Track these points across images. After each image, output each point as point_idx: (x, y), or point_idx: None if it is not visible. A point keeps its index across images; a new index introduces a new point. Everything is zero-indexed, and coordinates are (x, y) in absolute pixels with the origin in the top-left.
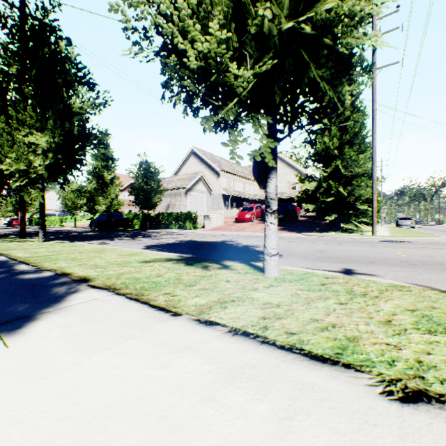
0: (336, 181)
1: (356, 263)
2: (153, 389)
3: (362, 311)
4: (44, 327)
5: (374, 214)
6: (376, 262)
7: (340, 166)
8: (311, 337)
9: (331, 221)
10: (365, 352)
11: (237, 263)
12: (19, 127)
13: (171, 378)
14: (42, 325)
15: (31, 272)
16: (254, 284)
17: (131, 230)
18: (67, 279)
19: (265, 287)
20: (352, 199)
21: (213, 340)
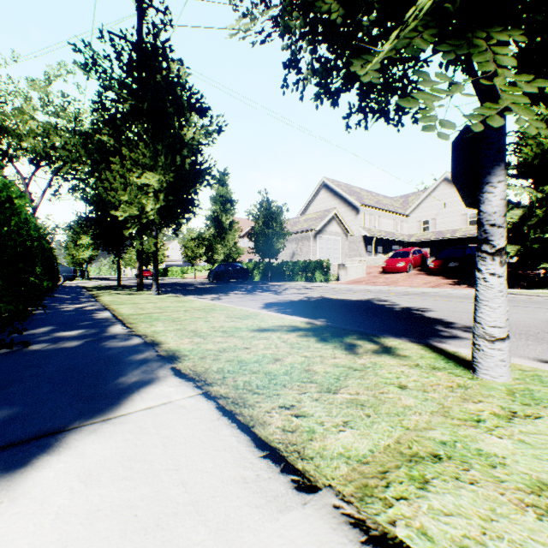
0: None
1: None
2: None
3: None
4: (56, 473)
5: None
6: None
7: None
8: None
9: None
10: None
11: (405, 342)
12: (133, 168)
13: None
14: (60, 463)
15: (119, 338)
16: (466, 404)
17: (250, 282)
18: (152, 353)
19: (498, 417)
20: None
21: None
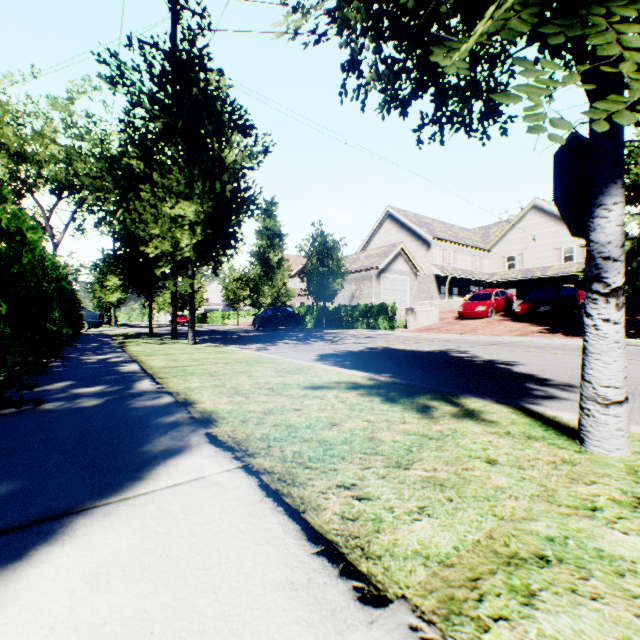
0: None
1: None
2: None
3: None
4: (57, 570)
5: None
6: None
7: None
8: None
9: None
10: None
11: (491, 403)
12: (165, 197)
13: None
14: (63, 556)
15: (147, 396)
16: (575, 485)
17: (302, 330)
18: (184, 414)
19: (619, 504)
20: None
21: None
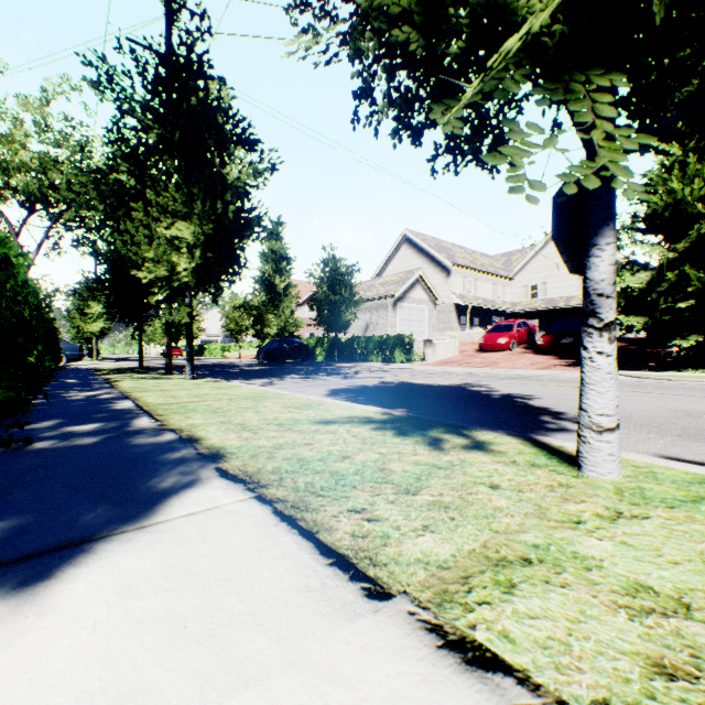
0: (700, 267)
1: None
2: None
3: None
4: (87, 585)
5: None
6: None
7: None
8: None
9: (684, 350)
10: None
11: (502, 435)
12: (160, 216)
13: None
14: (90, 575)
15: (147, 433)
16: (566, 504)
17: (311, 363)
18: (191, 450)
19: (601, 518)
20: None
21: None
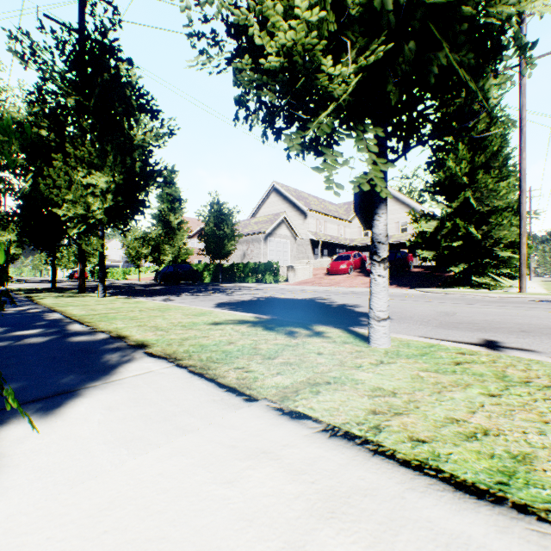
0: (466, 219)
1: (501, 331)
2: (214, 520)
3: (528, 410)
4: (86, 408)
5: (523, 264)
6: (533, 331)
7: (471, 198)
8: (451, 450)
9: (457, 274)
10: (549, 484)
11: (331, 328)
12: (77, 166)
13: (240, 503)
14: (85, 404)
15: (84, 334)
16: (356, 359)
17: (200, 284)
18: (122, 343)
19: (372, 364)
20: (488, 243)
21: (301, 443)
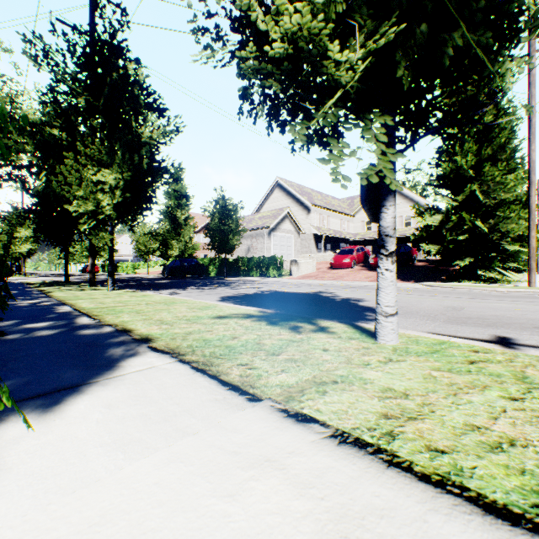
0: (472, 212)
1: (513, 327)
2: None
3: None
4: (85, 405)
5: (532, 258)
6: None
7: (477, 191)
8: (475, 463)
9: (463, 268)
10: None
11: (336, 323)
12: (88, 163)
13: (242, 522)
14: (85, 401)
15: (91, 327)
16: (364, 357)
17: (206, 278)
18: (127, 337)
19: (380, 362)
20: (495, 237)
21: (308, 450)
